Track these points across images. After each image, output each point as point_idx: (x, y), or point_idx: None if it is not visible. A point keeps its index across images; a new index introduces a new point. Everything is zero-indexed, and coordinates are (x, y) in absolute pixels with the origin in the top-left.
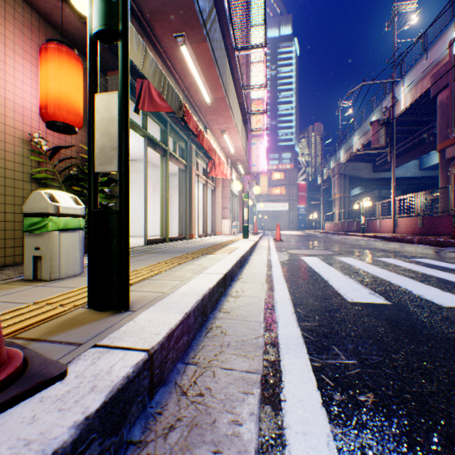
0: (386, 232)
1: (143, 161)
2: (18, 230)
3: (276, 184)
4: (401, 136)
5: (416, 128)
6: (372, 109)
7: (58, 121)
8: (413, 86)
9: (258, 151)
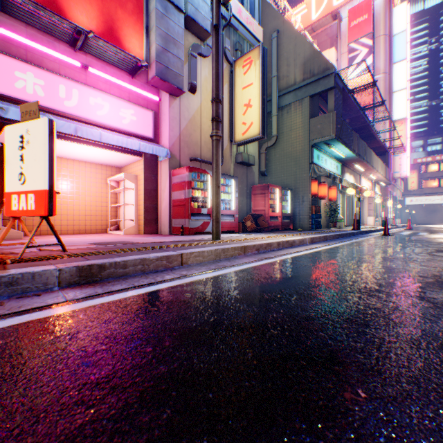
0: None
1: None
2: (322, 222)
3: (431, 176)
4: None
5: None
6: None
7: (332, 201)
8: None
9: (400, 160)
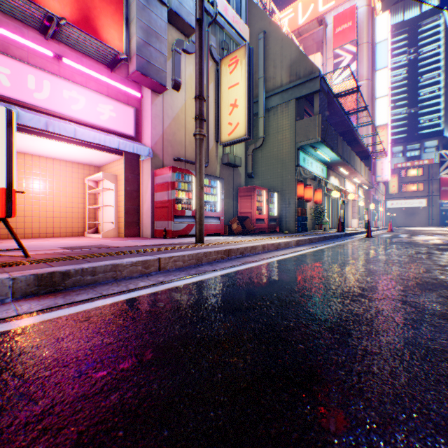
0: None
1: None
2: (308, 224)
3: (410, 181)
4: None
5: None
6: None
7: (318, 203)
8: None
9: (382, 165)
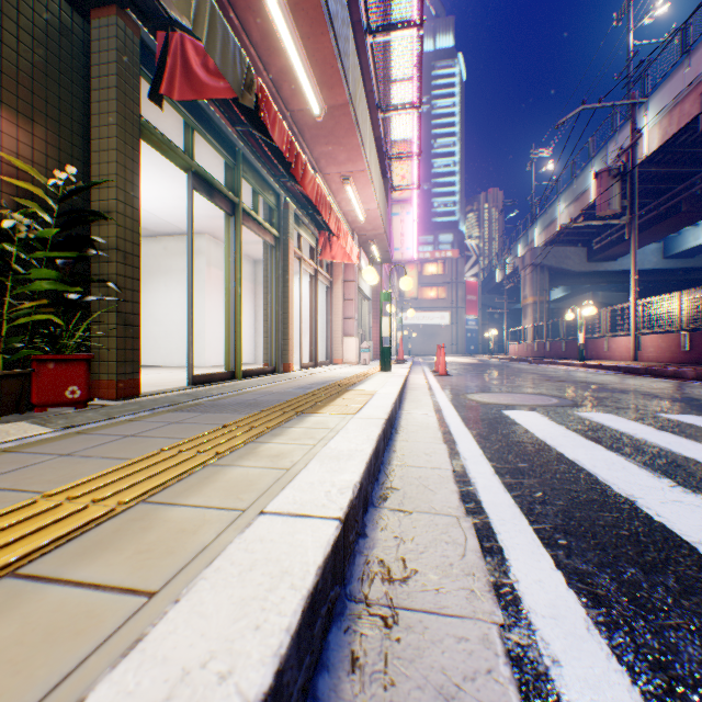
0: (620, 358)
1: (205, 234)
2: None
3: (430, 282)
4: (638, 202)
5: (666, 187)
6: (590, 156)
7: None
8: (665, 114)
9: (403, 225)
